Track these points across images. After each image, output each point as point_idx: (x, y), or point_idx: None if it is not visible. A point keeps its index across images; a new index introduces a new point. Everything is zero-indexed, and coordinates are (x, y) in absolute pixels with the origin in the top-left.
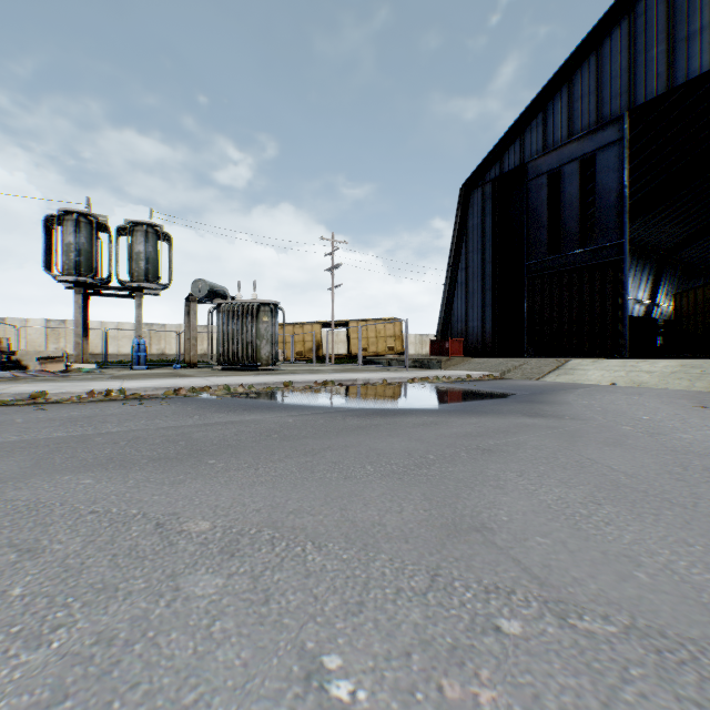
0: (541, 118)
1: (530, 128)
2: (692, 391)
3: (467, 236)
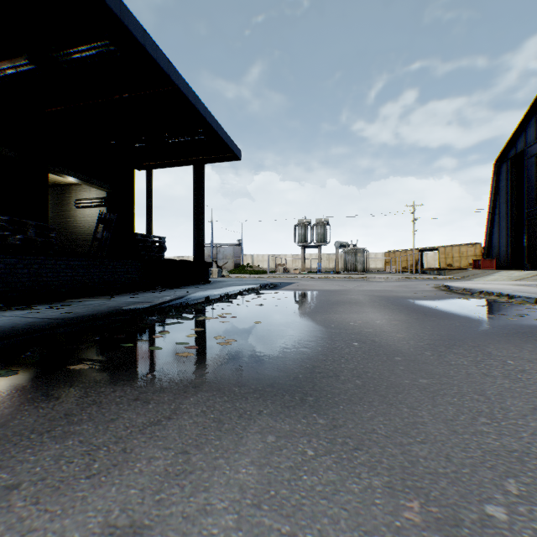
0: (533, 119)
1: (528, 125)
2: None
3: (498, 193)
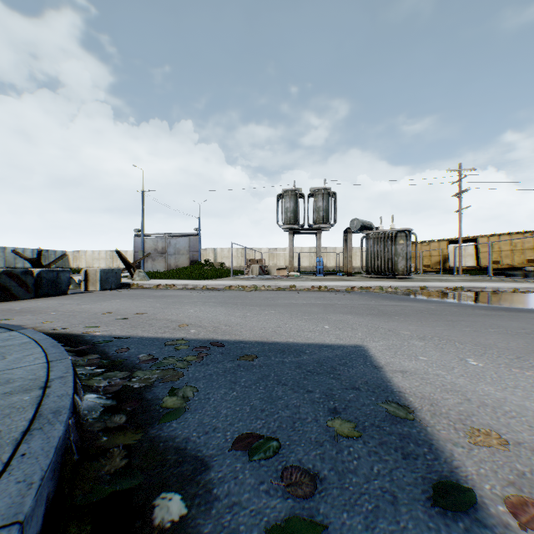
0: None
1: None
2: None
3: None
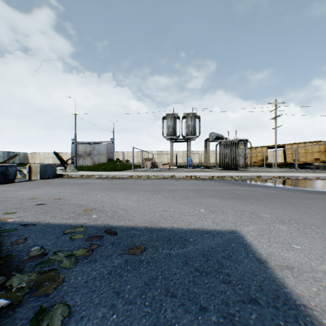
0: None
1: None
2: None
3: None
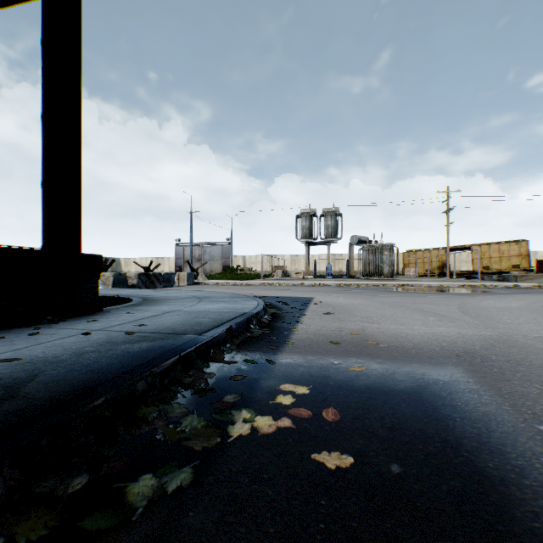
0: None
1: None
2: None
3: None
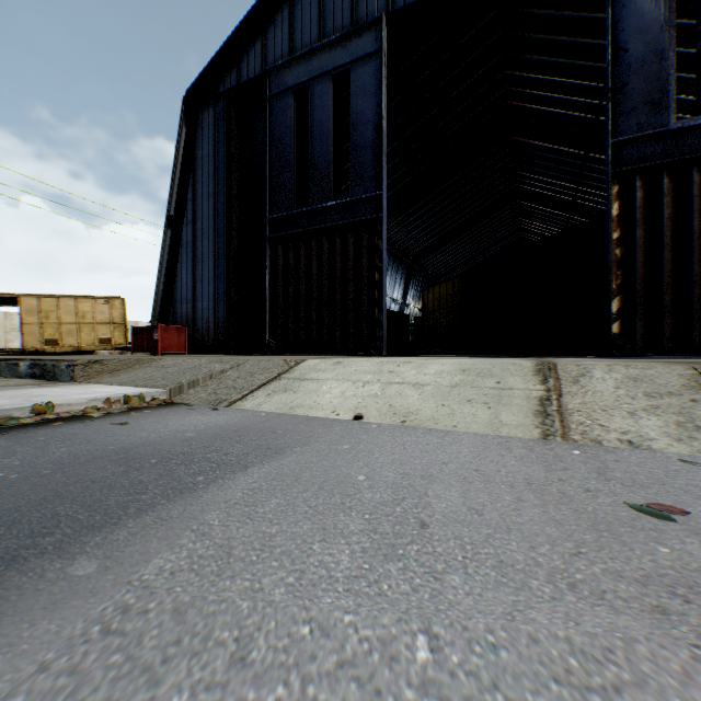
0: (288, 10)
1: (275, 22)
2: (512, 440)
3: (195, 173)
